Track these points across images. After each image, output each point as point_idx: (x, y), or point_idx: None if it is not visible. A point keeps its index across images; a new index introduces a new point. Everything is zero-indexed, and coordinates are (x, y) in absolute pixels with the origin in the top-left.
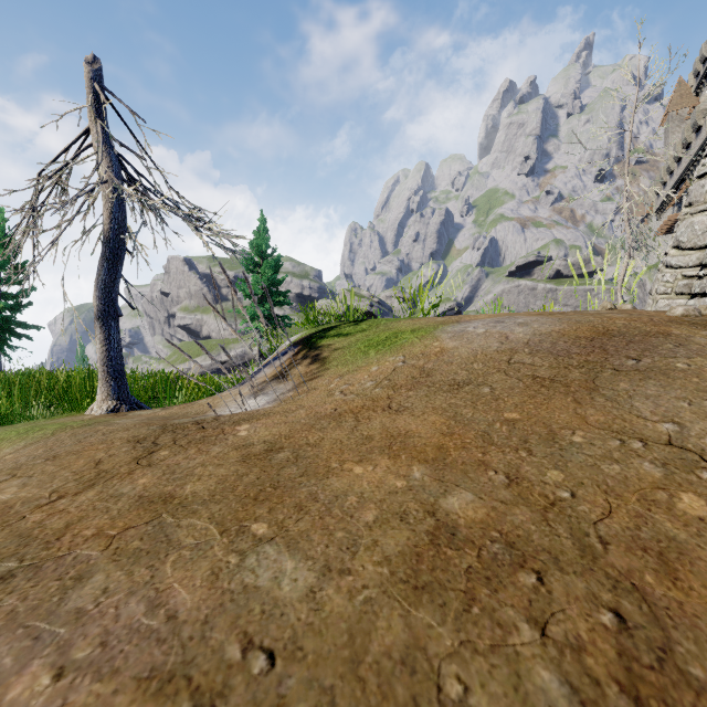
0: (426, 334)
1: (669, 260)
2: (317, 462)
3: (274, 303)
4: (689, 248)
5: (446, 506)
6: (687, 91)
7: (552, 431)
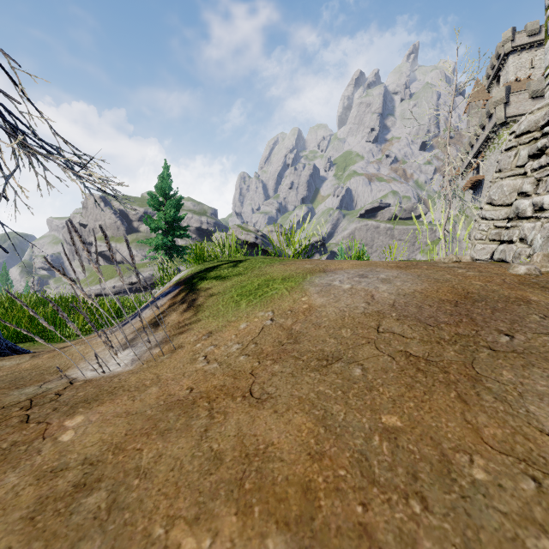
0: (296, 285)
1: (484, 213)
2: (136, 520)
3: (176, 235)
4: (500, 204)
5: None
6: (482, 88)
7: (445, 455)
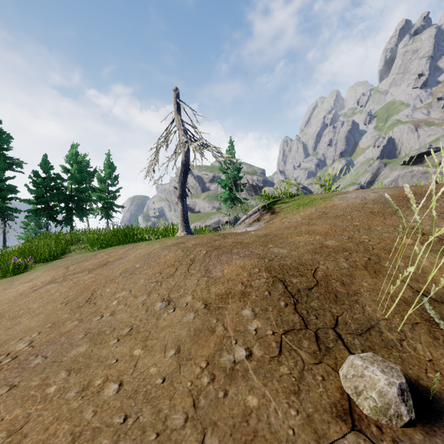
0: (327, 199)
1: None
2: (283, 237)
3: (237, 190)
4: None
5: (326, 243)
6: None
7: (370, 227)
